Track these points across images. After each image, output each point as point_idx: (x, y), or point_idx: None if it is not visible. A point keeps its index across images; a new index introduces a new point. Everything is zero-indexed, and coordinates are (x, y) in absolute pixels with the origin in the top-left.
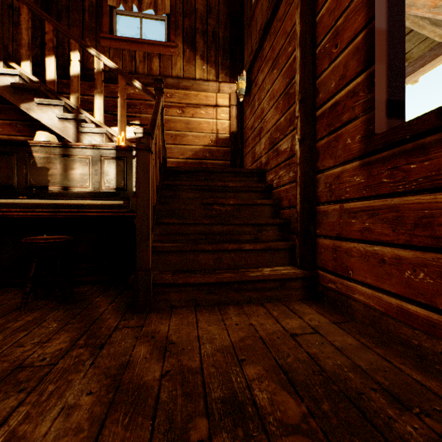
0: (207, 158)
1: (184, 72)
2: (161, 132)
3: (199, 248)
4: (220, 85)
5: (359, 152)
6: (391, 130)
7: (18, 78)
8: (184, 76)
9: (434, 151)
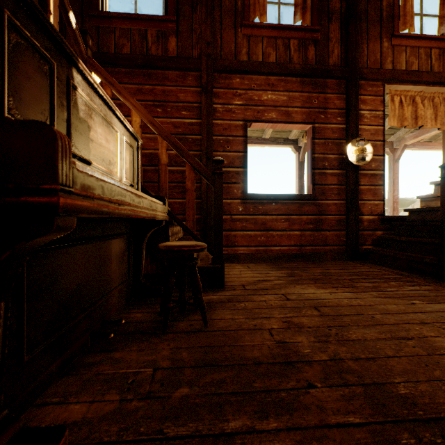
0: None
1: None
2: None
3: None
4: None
5: (241, 197)
6: (254, 194)
7: None
8: None
9: (266, 205)
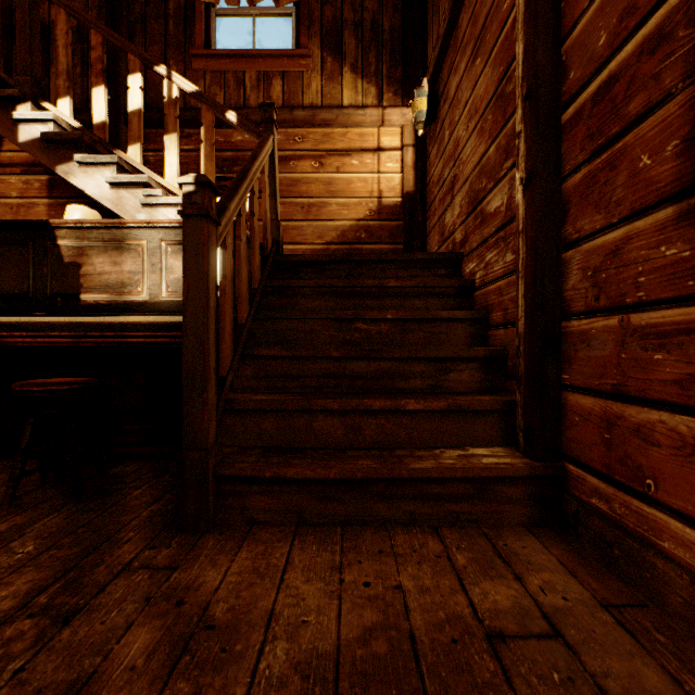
0: (362, 241)
1: (324, 98)
2: (272, 197)
3: (316, 405)
4: (385, 113)
5: (675, 182)
6: None
7: (52, 125)
8: (322, 104)
9: None
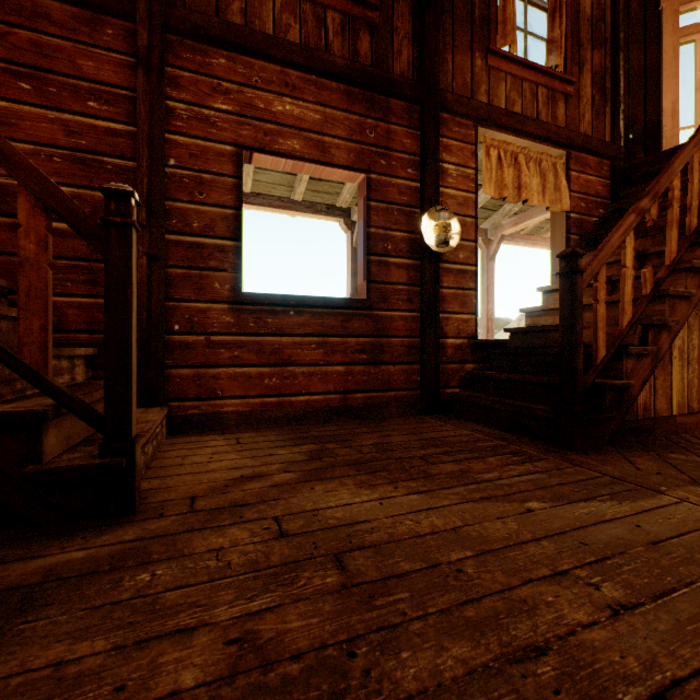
0: None
1: None
2: None
3: (94, 397)
4: None
5: (229, 298)
6: (256, 294)
7: None
8: None
9: (281, 316)
